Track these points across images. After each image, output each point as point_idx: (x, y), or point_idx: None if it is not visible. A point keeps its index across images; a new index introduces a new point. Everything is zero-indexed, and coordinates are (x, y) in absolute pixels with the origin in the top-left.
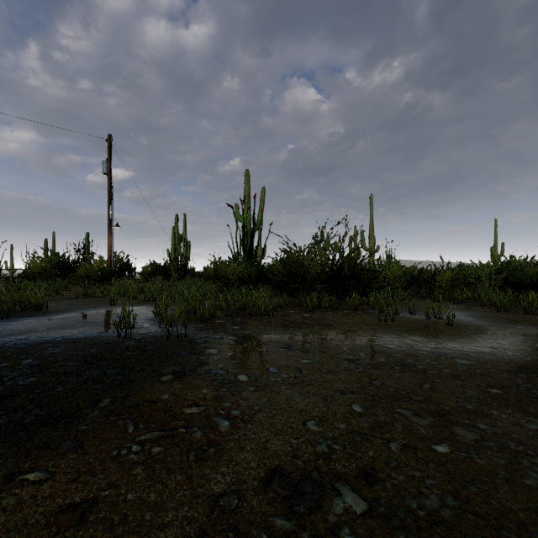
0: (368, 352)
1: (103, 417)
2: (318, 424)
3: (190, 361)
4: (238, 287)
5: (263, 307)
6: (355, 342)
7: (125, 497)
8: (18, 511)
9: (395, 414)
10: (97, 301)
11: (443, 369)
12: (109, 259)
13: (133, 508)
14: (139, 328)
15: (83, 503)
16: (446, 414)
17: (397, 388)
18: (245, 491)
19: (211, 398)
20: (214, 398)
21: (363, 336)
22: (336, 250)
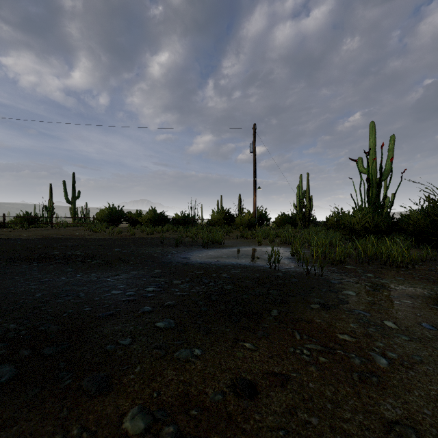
0: None
1: (276, 322)
2: None
3: (330, 296)
4: (363, 237)
5: (400, 258)
6: None
7: (307, 383)
8: (246, 362)
9: None
10: (249, 241)
11: None
12: (254, 212)
13: (315, 394)
14: (281, 263)
15: (281, 375)
16: None
17: None
18: (422, 431)
19: (361, 334)
20: (364, 335)
21: None
22: None
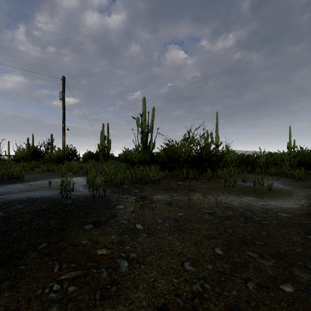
0: (221, 208)
1: (39, 258)
2: (192, 265)
3: (105, 213)
4: (138, 166)
5: (153, 178)
6: (211, 201)
7: None
8: None
9: (246, 256)
10: (54, 174)
11: (272, 220)
12: (63, 149)
13: None
14: (76, 191)
15: None
16: (283, 256)
17: (244, 235)
18: None
19: (116, 243)
20: (119, 243)
21: (216, 197)
22: (197, 144)
